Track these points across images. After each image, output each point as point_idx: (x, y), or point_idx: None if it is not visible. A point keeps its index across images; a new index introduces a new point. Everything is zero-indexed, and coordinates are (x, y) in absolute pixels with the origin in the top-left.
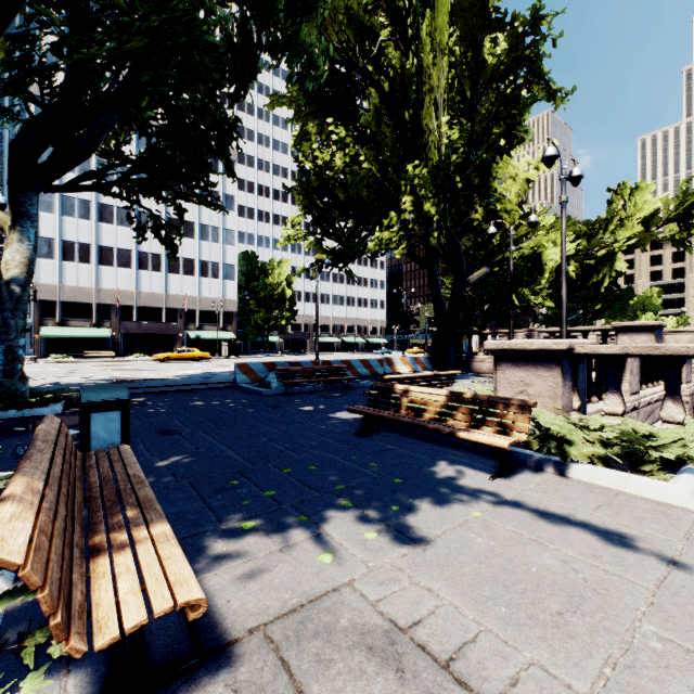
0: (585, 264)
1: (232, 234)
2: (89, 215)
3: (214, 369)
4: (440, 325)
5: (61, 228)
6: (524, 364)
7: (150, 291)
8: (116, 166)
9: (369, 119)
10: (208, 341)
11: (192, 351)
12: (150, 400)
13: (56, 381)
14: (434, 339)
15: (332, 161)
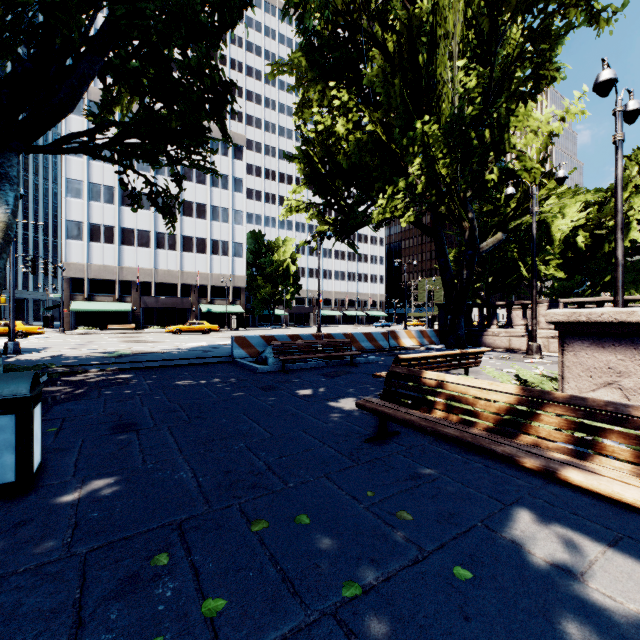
0: (595, 234)
1: (241, 215)
2: (113, 200)
3: (219, 341)
4: (449, 297)
5: (88, 212)
6: (613, 344)
7: (166, 268)
8: (104, 127)
9: (373, 78)
10: (219, 314)
11: (202, 324)
12: (135, 377)
13: (60, 353)
14: (441, 312)
15: (334, 126)
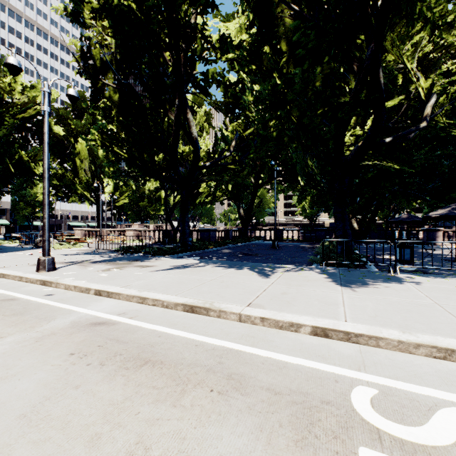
0: None
1: None
2: None
3: None
4: (98, 222)
5: None
6: (78, 231)
7: None
8: None
9: (69, 164)
10: None
11: None
12: None
13: None
14: None
15: (58, 172)
